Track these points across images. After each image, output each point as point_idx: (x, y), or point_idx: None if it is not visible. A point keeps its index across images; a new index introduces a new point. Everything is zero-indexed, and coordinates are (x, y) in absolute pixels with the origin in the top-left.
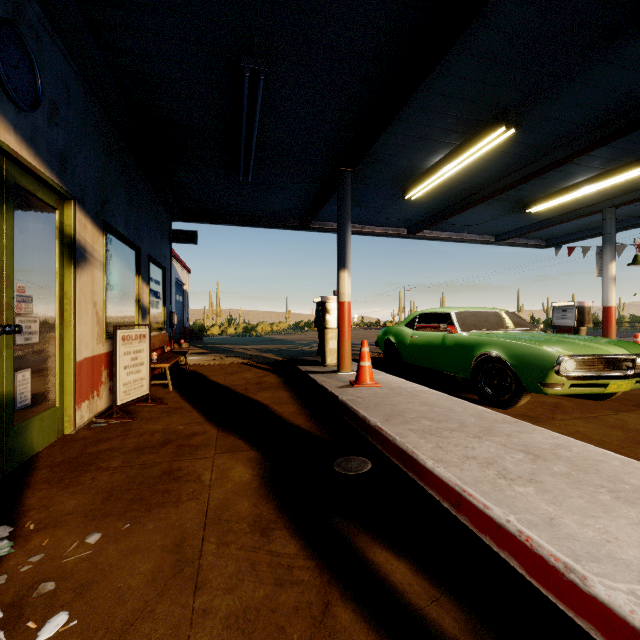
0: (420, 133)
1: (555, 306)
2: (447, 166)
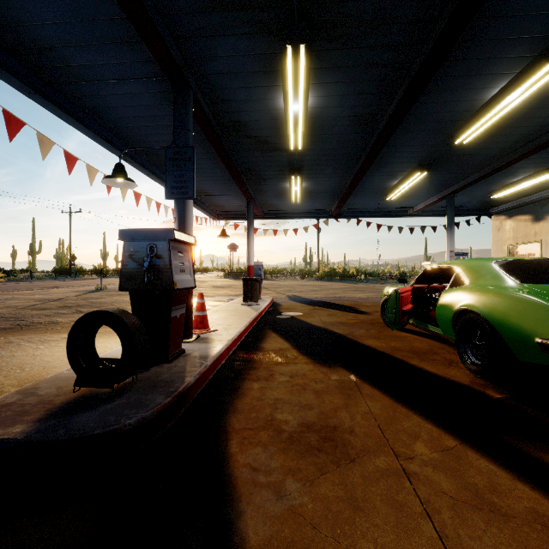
0: (543, 111)
1: (180, 240)
2: (514, 97)
